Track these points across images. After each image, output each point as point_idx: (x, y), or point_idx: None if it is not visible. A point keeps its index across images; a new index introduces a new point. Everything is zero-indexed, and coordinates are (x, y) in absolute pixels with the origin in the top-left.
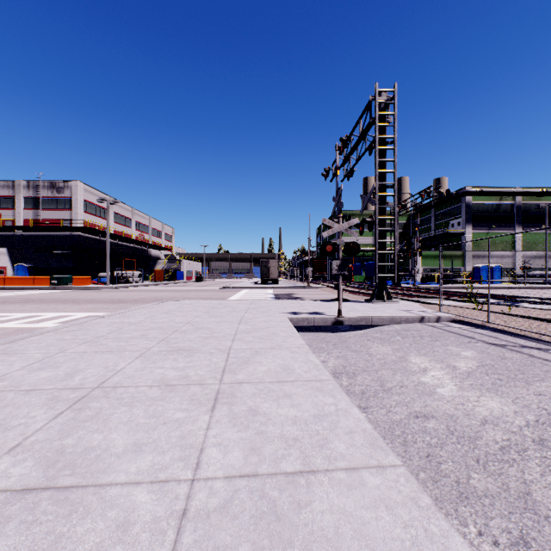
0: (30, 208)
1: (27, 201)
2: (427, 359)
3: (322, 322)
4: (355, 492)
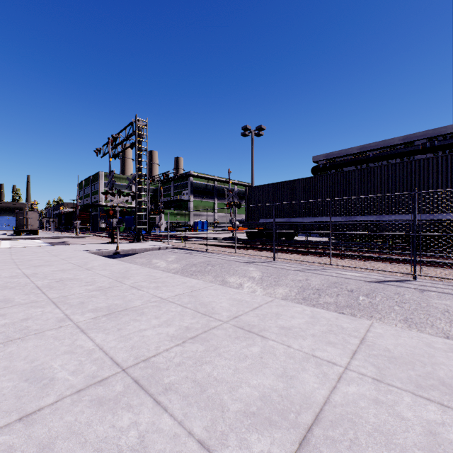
0: None
1: None
2: (159, 260)
3: (107, 253)
4: (139, 270)
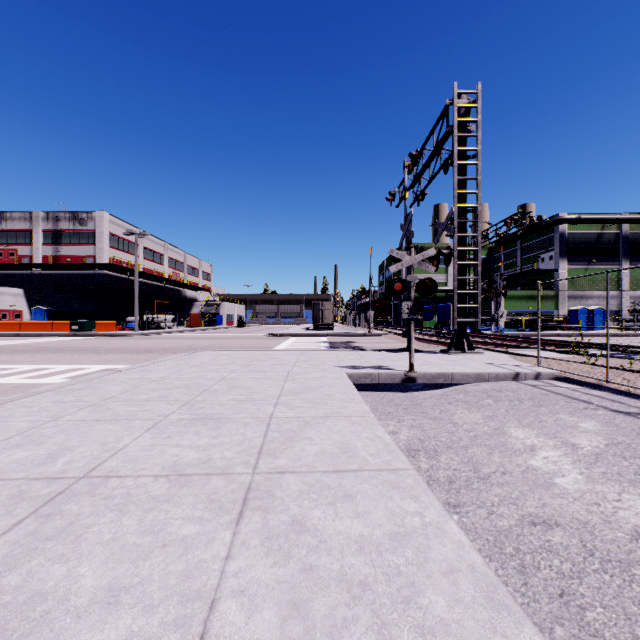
0: (49, 243)
1: (46, 235)
2: (533, 432)
3: (389, 379)
4: None
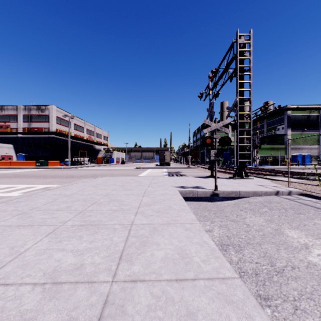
0: (26, 121)
1: (24, 117)
2: (302, 233)
3: (203, 194)
4: None
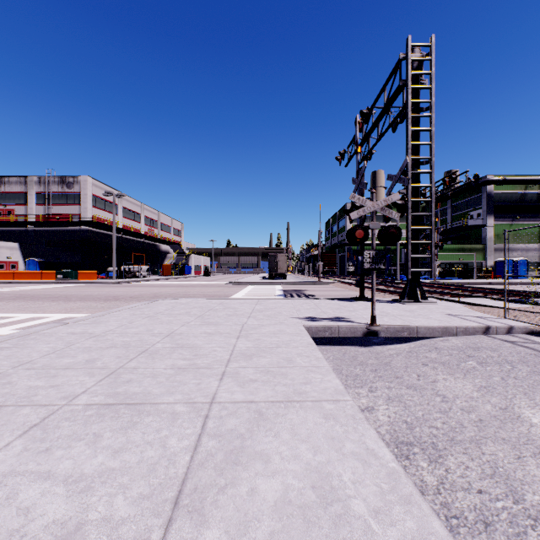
0: (41, 204)
1: (38, 197)
2: None
3: (349, 332)
4: None
